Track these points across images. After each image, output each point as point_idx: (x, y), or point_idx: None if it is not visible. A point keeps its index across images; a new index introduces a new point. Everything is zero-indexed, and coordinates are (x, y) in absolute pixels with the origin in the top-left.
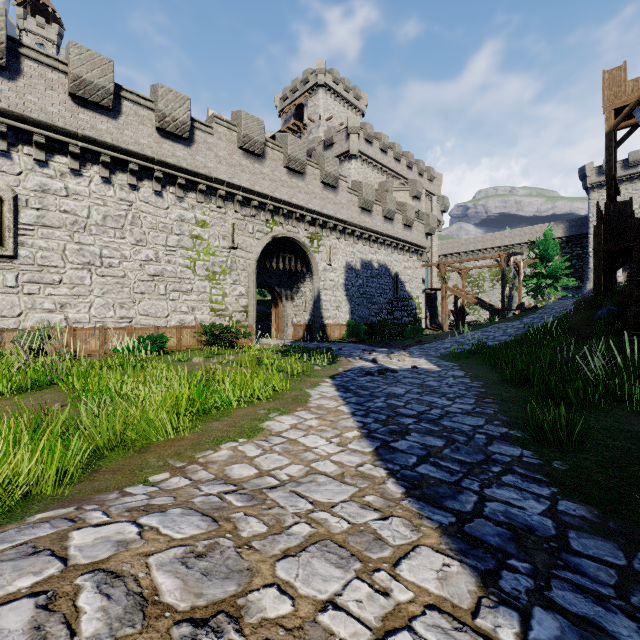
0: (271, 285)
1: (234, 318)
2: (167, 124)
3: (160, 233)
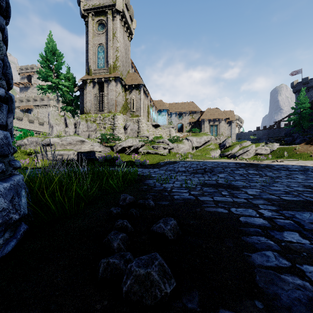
0: None
1: None
2: None
3: None
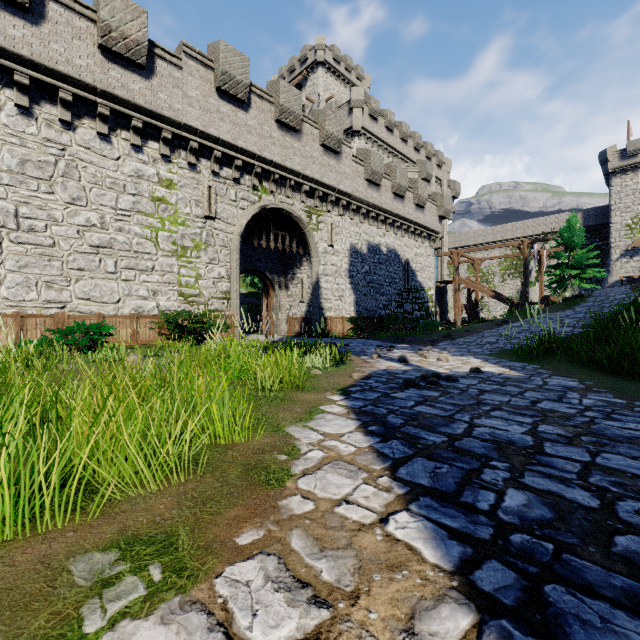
0: (261, 270)
1: (211, 306)
2: (114, 41)
3: (107, 191)
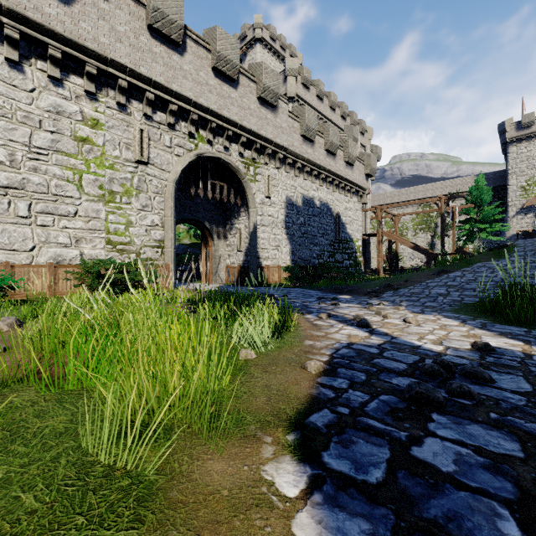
0: (199, 220)
1: (143, 255)
2: None
3: (19, 125)
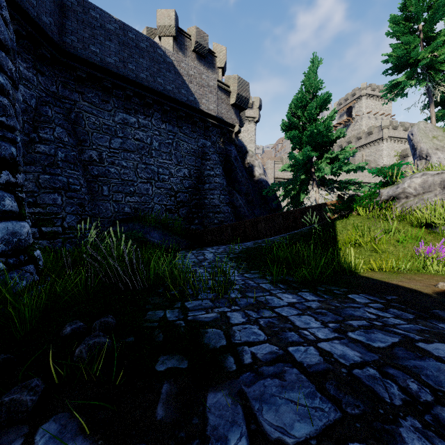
0: None
1: None
2: None
3: None
